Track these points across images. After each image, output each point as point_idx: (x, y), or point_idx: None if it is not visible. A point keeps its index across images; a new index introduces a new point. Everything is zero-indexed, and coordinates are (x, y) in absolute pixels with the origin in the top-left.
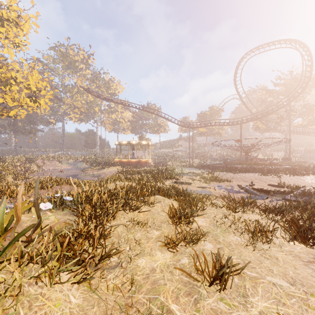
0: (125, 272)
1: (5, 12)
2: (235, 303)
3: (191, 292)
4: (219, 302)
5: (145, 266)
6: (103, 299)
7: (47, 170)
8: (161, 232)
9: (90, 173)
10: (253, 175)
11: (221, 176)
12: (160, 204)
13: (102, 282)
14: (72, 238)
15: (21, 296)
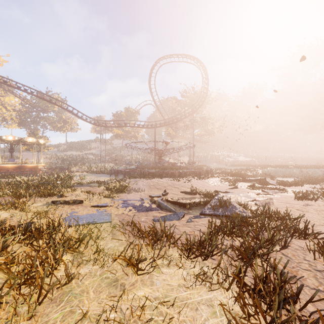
0: None
1: None
2: None
3: None
4: None
5: None
6: None
7: None
8: None
9: None
10: (166, 180)
11: (132, 184)
12: None
13: None
14: None
15: None
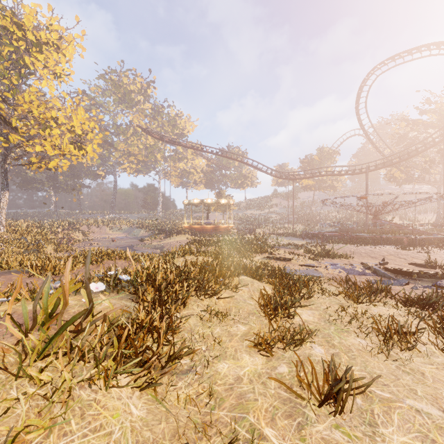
0: (201, 380)
1: (44, 33)
2: (357, 434)
3: (293, 413)
4: (333, 430)
5: (228, 372)
6: (173, 413)
7: (94, 238)
8: (249, 327)
9: (151, 244)
10: (385, 249)
11: (336, 250)
12: (247, 288)
13: (170, 391)
14: (131, 331)
15: (71, 400)
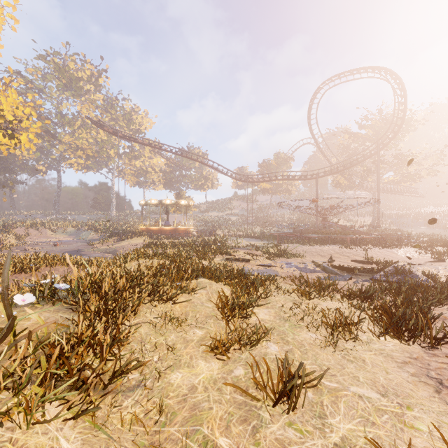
0: (151, 395)
1: None
2: (308, 429)
3: (248, 417)
4: (287, 428)
5: (182, 382)
6: (115, 438)
7: (31, 243)
8: (206, 331)
9: (102, 247)
10: (332, 248)
11: (291, 249)
12: (205, 290)
13: (113, 413)
14: (66, 348)
15: None
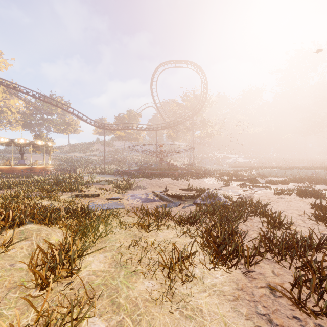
0: None
1: None
2: None
3: None
4: None
5: None
6: None
7: None
8: None
9: None
10: (167, 180)
11: (137, 183)
12: (29, 240)
13: None
14: None
15: None
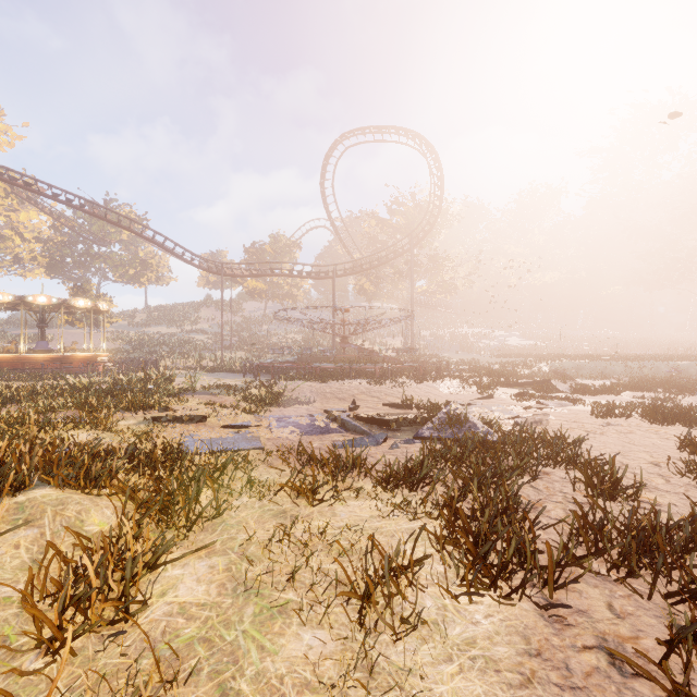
0: None
1: None
2: None
3: None
4: None
5: None
6: None
7: None
8: None
9: None
10: (356, 384)
11: (291, 391)
12: (36, 527)
13: None
14: None
15: None
